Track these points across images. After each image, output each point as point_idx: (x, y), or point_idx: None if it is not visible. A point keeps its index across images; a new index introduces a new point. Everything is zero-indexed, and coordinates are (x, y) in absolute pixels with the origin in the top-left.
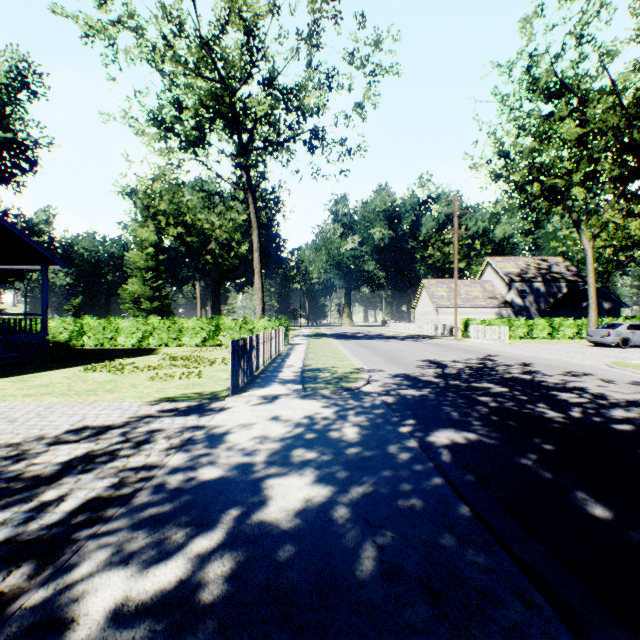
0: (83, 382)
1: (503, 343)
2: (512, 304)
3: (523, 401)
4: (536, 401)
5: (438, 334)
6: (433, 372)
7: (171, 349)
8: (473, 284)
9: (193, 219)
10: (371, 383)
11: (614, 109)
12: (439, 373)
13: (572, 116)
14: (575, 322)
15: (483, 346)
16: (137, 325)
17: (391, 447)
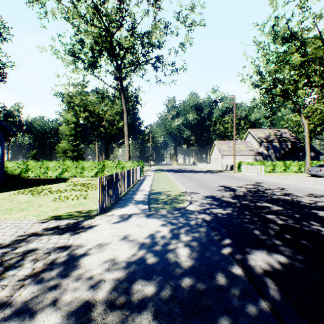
0: (9, 202)
1: (261, 175)
2: (262, 154)
3: (298, 219)
4: (307, 219)
5: (223, 169)
6: (229, 194)
7: (77, 178)
8: (241, 143)
9: (93, 108)
10: (192, 203)
11: (320, 48)
12: (233, 195)
13: (297, 52)
14: (297, 163)
15: (251, 177)
16: (58, 165)
17: (220, 275)
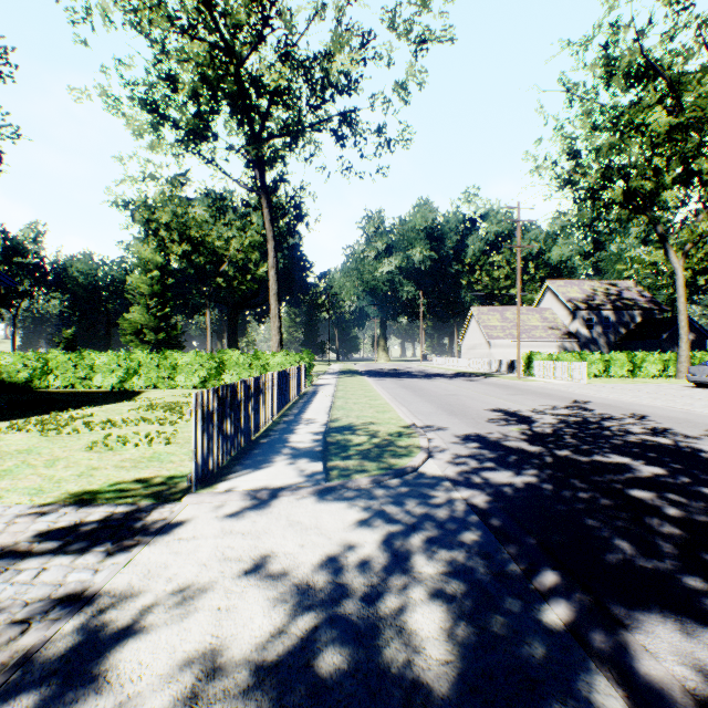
0: None
1: (580, 383)
2: (577, 335)
3: None
4: None
5: (492, 371)
6: (518, 431)
7: (160, 392)
8: (530, 312)
9: (201, 235)
10: (434, 455)
11: None
12: (528, 433)
13: (661, 104)
14: (660, 357)
15: (558, 387)
16: (118, 361)
17: None
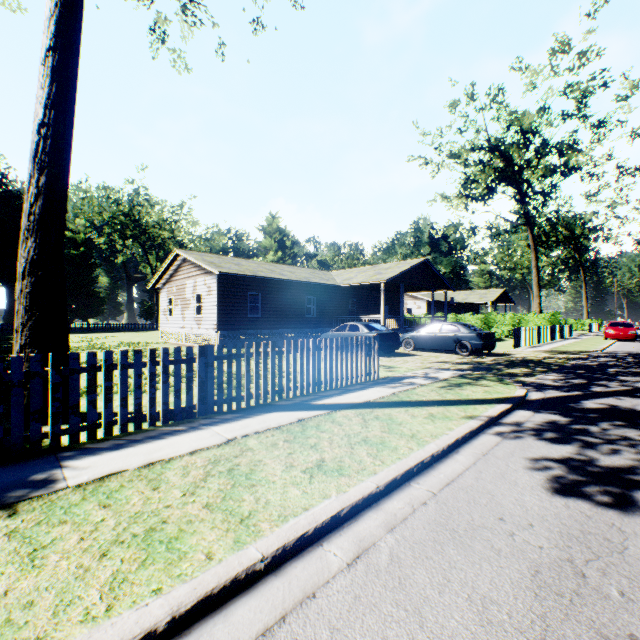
0: None
1: None
2: None
3: None
4: None
5: None
6: None
7: None
8: None
9: None
10: None
11: None
12: None
13: None
14: None
15: None
16: None
17: None
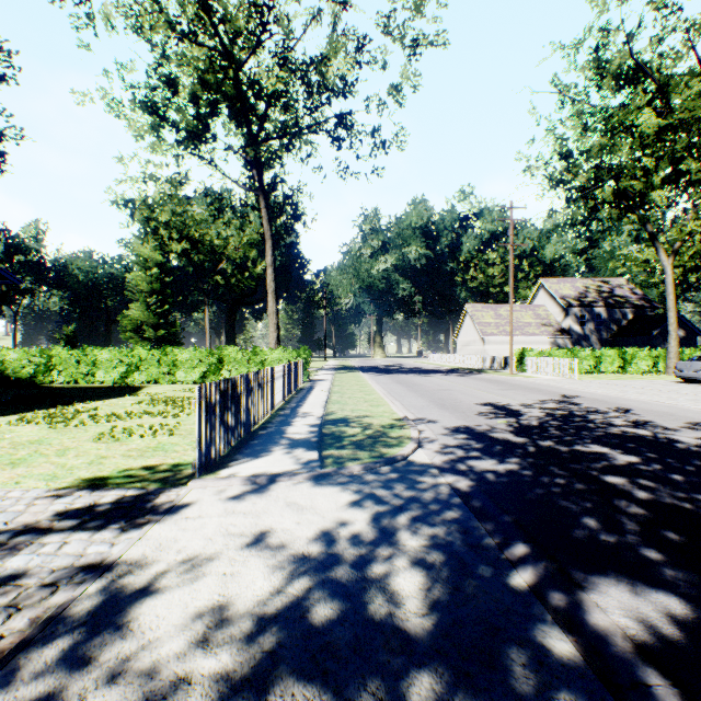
0: None
1: (570, 379)
2: (570, 332)
3: (685, 486)
4: None
5: (486, 367)
6: (506, 424)
7: (160, 387)
8: (524, 309)
9: (200, 233)
10: (423, 446)
11: (700, 98)
12: (515, 426)
13: (650, 106)
14: (650, 353)
15: (549, 383)
16: (120, 357)
17: (516, 661)
